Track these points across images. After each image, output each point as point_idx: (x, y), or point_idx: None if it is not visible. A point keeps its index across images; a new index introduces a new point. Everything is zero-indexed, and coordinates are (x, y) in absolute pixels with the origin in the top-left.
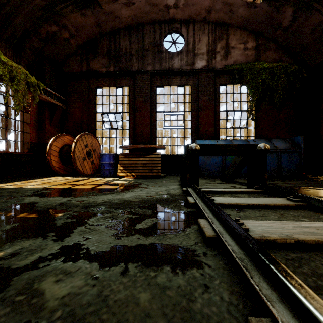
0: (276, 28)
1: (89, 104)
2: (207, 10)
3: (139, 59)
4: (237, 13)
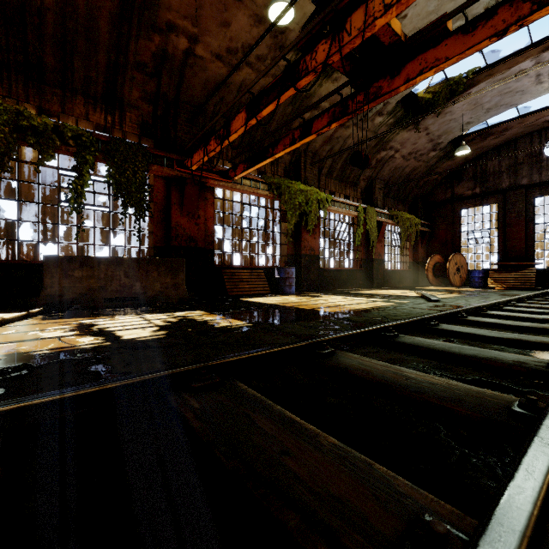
0: None
1: (453, 225)
2: None
3: (510, 175)
4: None
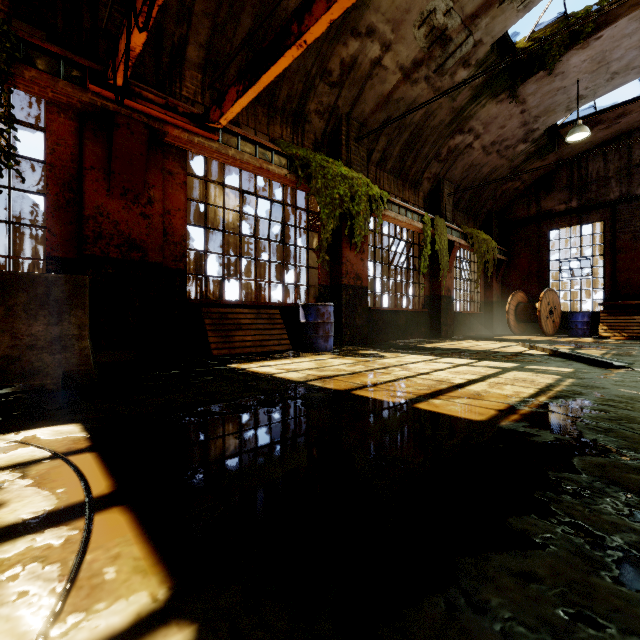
0: None
1: (539, 252)
2: None
3: (621, 182)
4: None
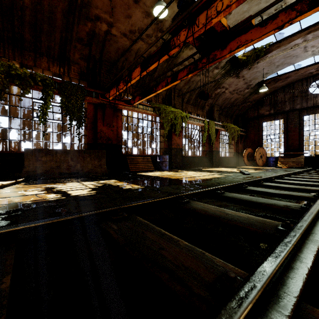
0: None
1: (258, 131)
2: None
3: (290, 103)
4: None
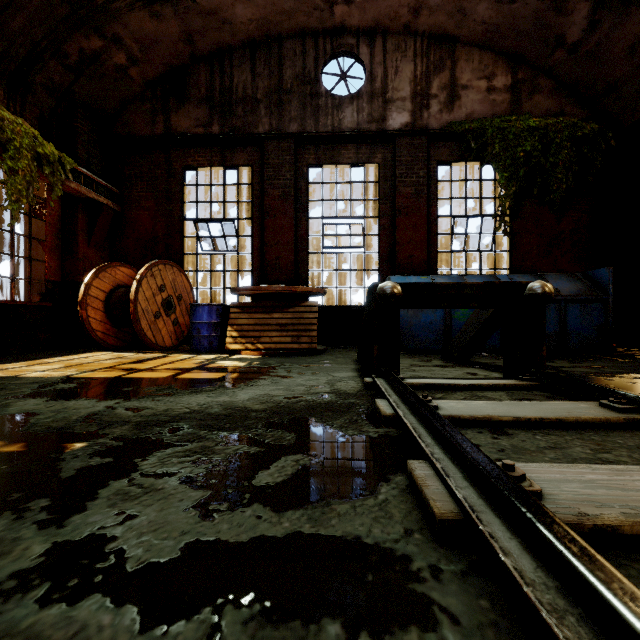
0: (554, 46)
1: (169, 203)
2: (412, 9)
3: (271, 110)
4: (474, 14)
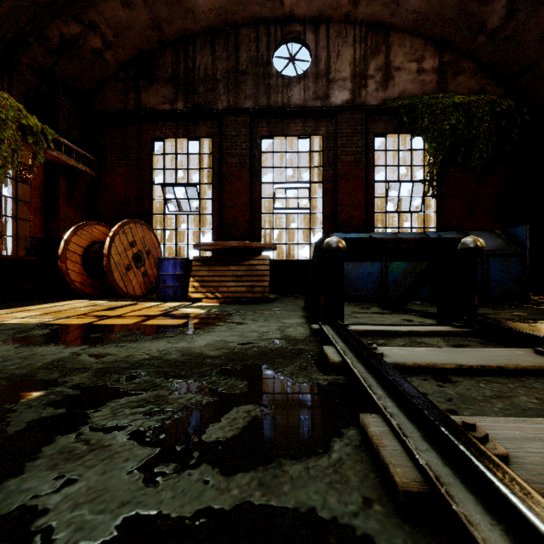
0: (476, 32)
1: (140, 169)
2: (351, 0)
3: (229, 89)
4: (406, 5)
